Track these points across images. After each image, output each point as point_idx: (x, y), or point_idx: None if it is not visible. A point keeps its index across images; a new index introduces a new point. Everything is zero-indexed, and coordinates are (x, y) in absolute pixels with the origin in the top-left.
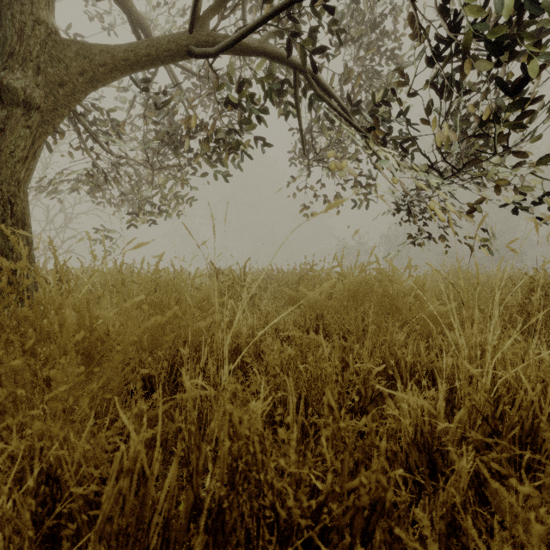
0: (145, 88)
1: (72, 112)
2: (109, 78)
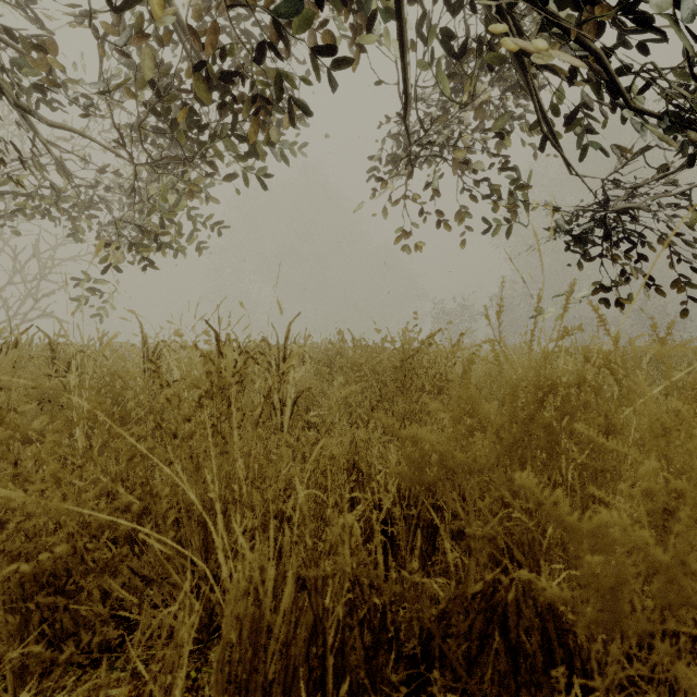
0: None
1: None
2: None
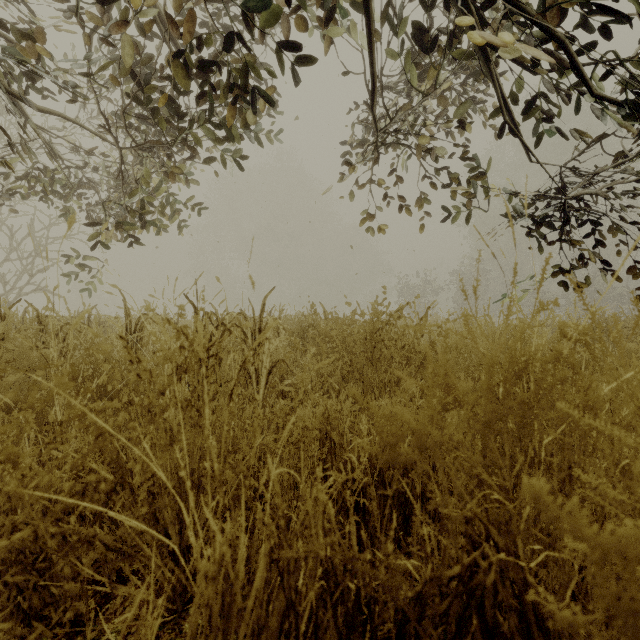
0: None
1: None
2: None
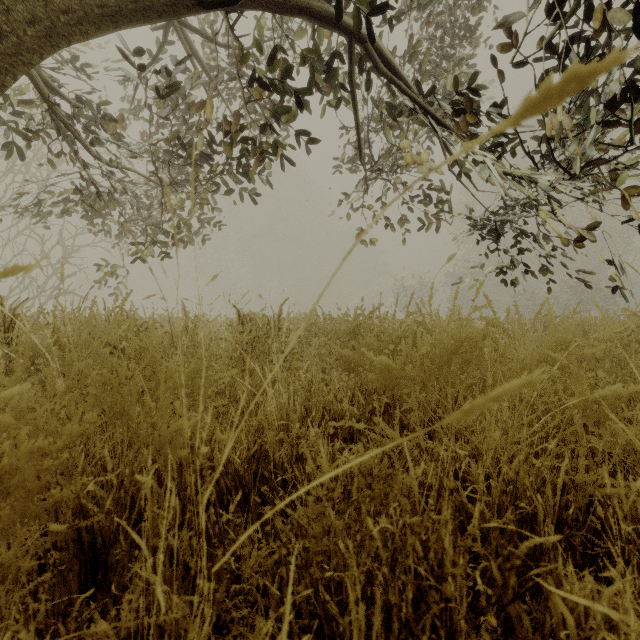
0: (144, 68)
1: (45, 101)
2: (76, 34)
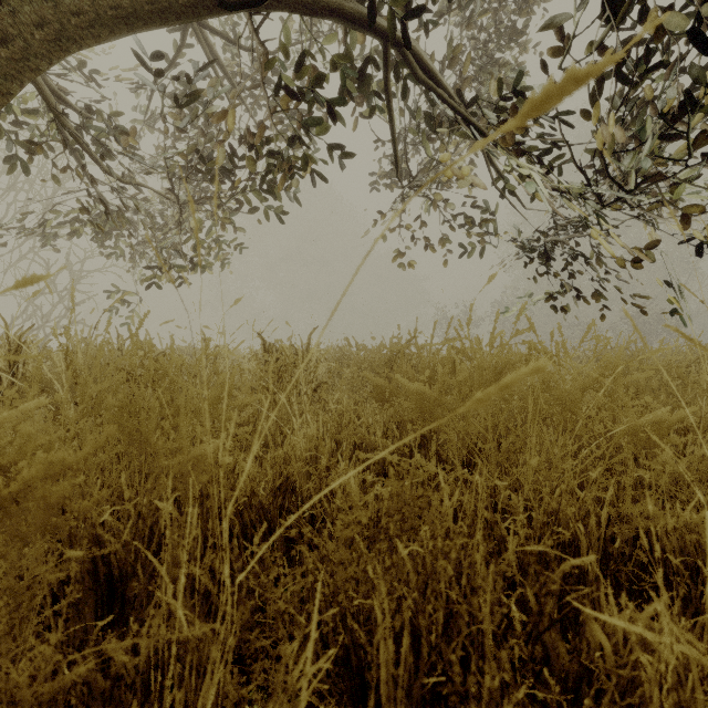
0: (160, 75)
1: (53, 111)
2: (87, 38)
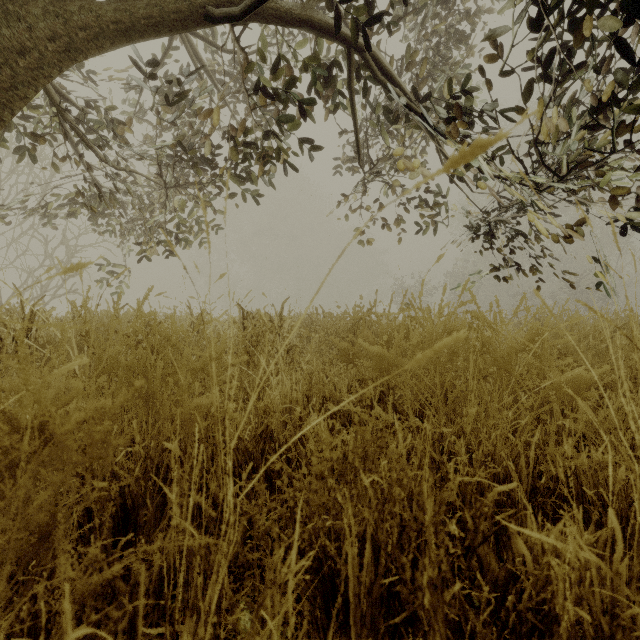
0: (151, 76)
1: (57, 107)
2: (92, 48)
